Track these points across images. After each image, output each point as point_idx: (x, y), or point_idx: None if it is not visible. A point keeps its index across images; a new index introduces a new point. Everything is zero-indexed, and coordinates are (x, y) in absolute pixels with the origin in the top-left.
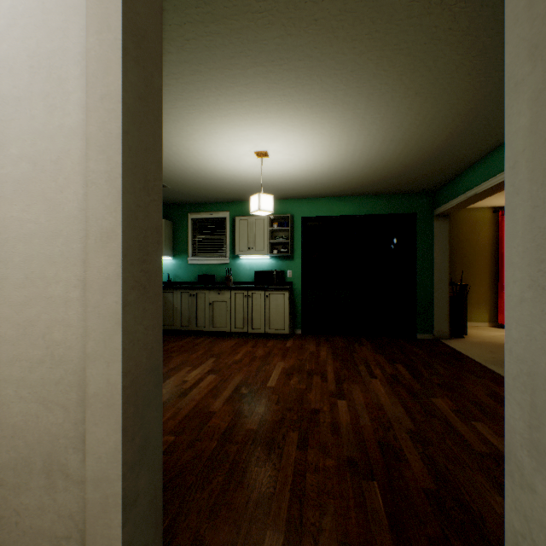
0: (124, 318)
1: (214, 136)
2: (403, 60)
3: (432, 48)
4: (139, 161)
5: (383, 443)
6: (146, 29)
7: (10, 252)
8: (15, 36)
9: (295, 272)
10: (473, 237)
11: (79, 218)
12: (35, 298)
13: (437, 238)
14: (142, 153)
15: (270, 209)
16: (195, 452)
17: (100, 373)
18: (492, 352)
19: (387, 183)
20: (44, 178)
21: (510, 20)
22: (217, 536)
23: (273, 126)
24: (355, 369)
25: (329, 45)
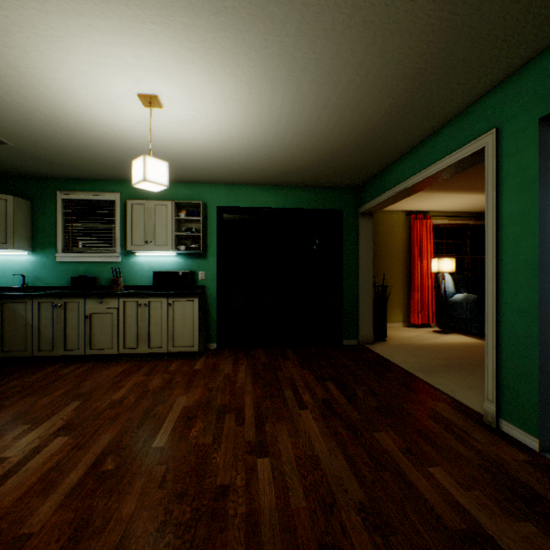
0: None
1: (57, 44)
2: None
3: None
4: None
5: (328, 547)
6: None
7: None
8: None
9: (209, 273)
10: (390, 239)
11: None
12: None
13: (362, 237)
14: None
15: (162, 181)
16: None
17: None
18: (415, 356)
19: (315, 172)
20: None
21: None
22: None
23: (159, 44)
24: (280, 397)
25: None
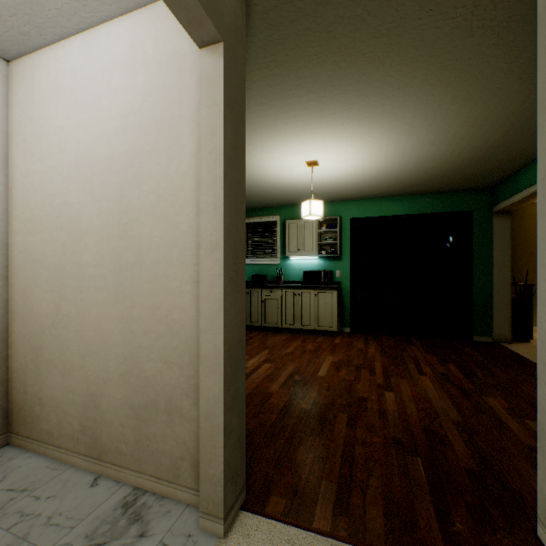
0: (225, 304)
1: (270, 151)
2: (448, 75)
3: (477, 61)
4: (232, 193)
5: (428, 429)
6: (236, 96)
7: (143, 258)
8: (147, 108)
9: (343, 272)
10: None
11: (190, 234)
12: (160, 289)
13: (496, 236)
14: (234, 186)
15: (319, 214)
16: (260, 421)
17: (209, 341)
18: None
19: (439, 182)
20: (166, 206)
21: (541, 50)
22: (283, 479)
23: (323, 139)
24: (403, 366)
25: (376, 71)
